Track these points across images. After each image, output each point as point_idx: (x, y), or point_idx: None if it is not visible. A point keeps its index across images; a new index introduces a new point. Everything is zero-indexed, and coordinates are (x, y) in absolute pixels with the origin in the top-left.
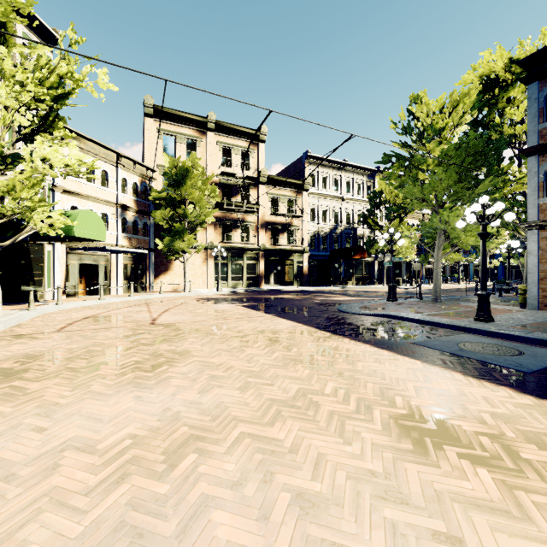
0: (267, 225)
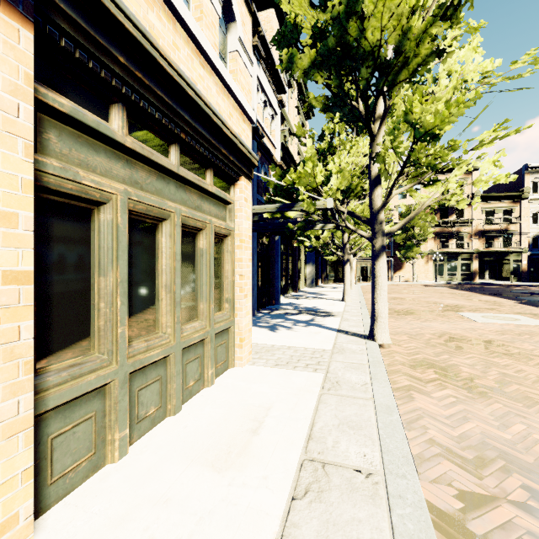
0: (481, 233)
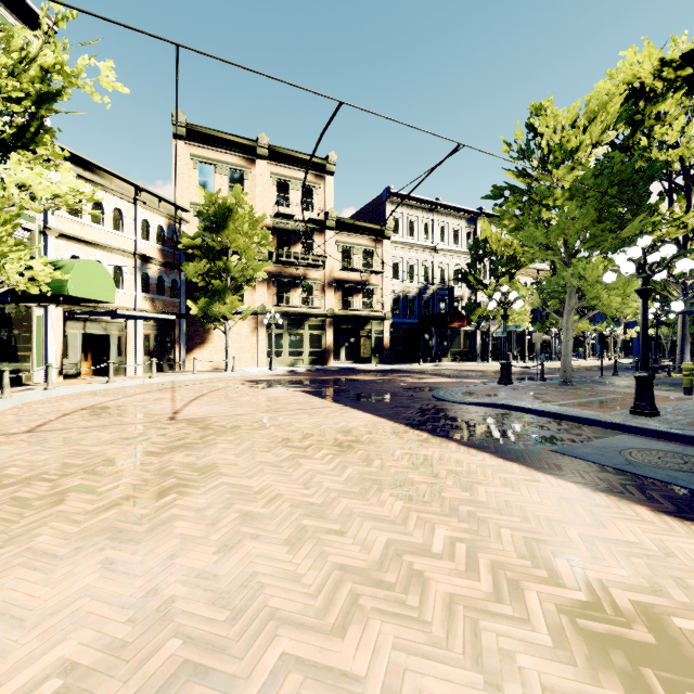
0: (337, 283)
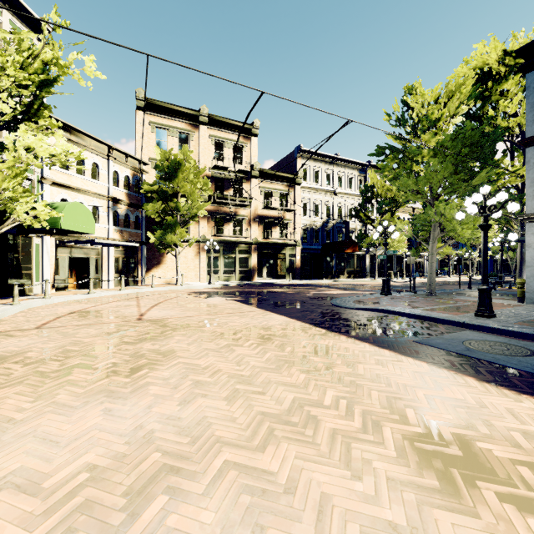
0: (260, 218)
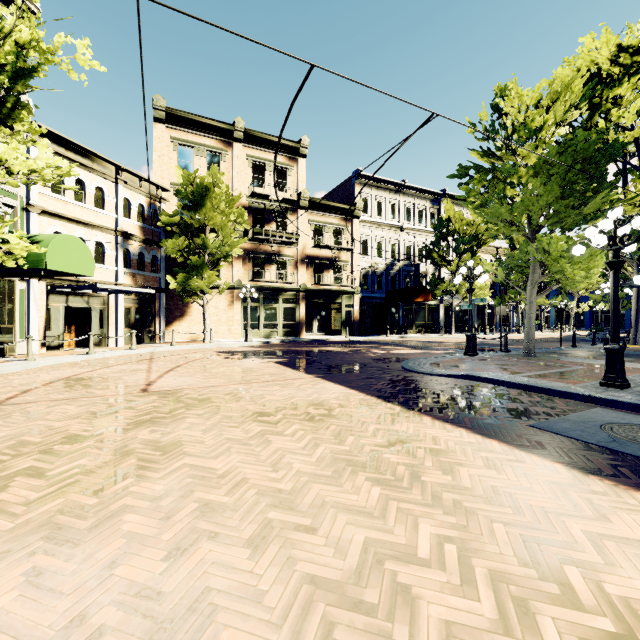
0: (309, 259)
